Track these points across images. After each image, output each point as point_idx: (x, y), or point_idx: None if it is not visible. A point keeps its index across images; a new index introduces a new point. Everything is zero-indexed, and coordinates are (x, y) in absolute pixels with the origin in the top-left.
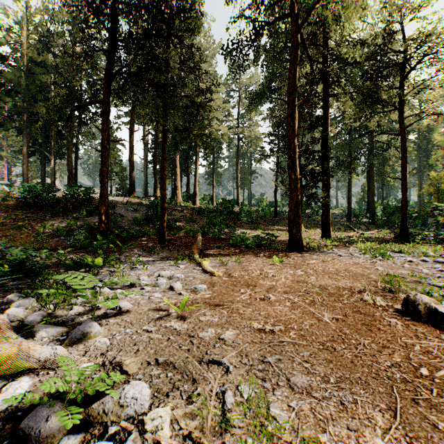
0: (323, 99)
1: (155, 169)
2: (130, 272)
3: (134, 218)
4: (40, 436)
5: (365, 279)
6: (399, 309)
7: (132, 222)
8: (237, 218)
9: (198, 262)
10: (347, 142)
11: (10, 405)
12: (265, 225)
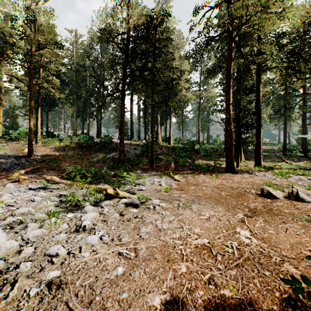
0: (256, 73)
1: (145, 123)
2: (140, 180)
3: (135, 153)
4: (136, 204)
5: (258, 185)
6: (259, 193)
7: (134, 155)
8: (197, 153)
9: (172, 176)
10: (282, 96)
11: (125, 202)
12: (216, 157)
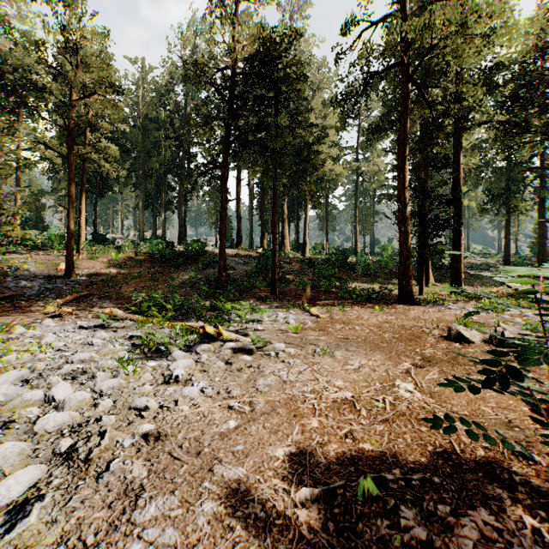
0: (453, 132)
1: (262, 218)
2: (253, 315)
3: (245, 271)
4: (250, 349)
5: (447, 323)
6: (445, 335)
7: (243, 275)
8: (352, 270)
9: (306, 309)
10: (503, 171)
11: (231, 347)
12: (385, 278)
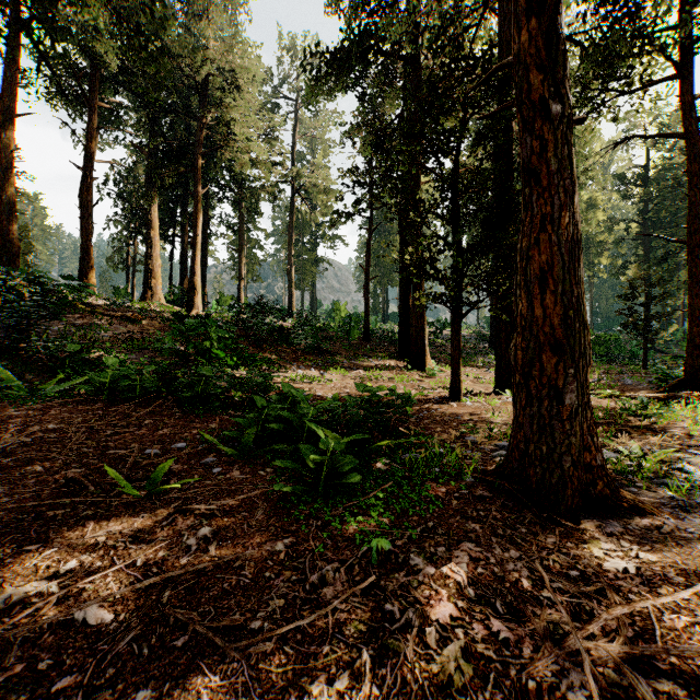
0: (500, 41)
1: (83, 221)
2: None
3: None
4: None
5: None
6: None
7: None
8: (286, 340)
9: None
10: None
11: None
12: (349, 356)
